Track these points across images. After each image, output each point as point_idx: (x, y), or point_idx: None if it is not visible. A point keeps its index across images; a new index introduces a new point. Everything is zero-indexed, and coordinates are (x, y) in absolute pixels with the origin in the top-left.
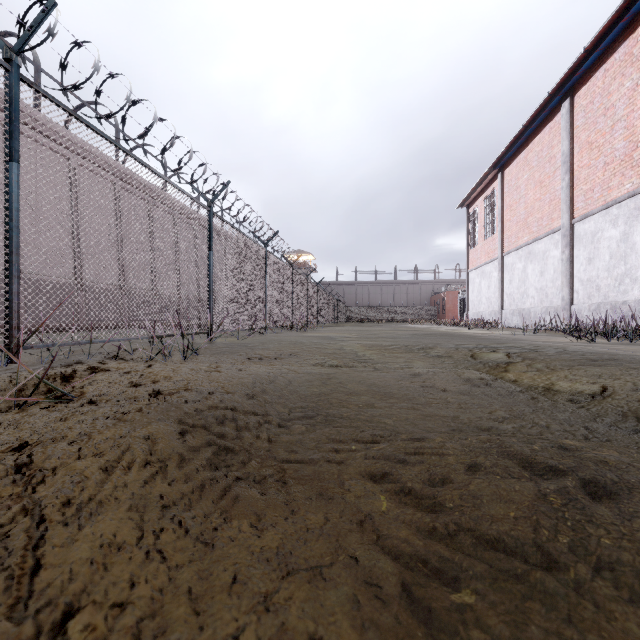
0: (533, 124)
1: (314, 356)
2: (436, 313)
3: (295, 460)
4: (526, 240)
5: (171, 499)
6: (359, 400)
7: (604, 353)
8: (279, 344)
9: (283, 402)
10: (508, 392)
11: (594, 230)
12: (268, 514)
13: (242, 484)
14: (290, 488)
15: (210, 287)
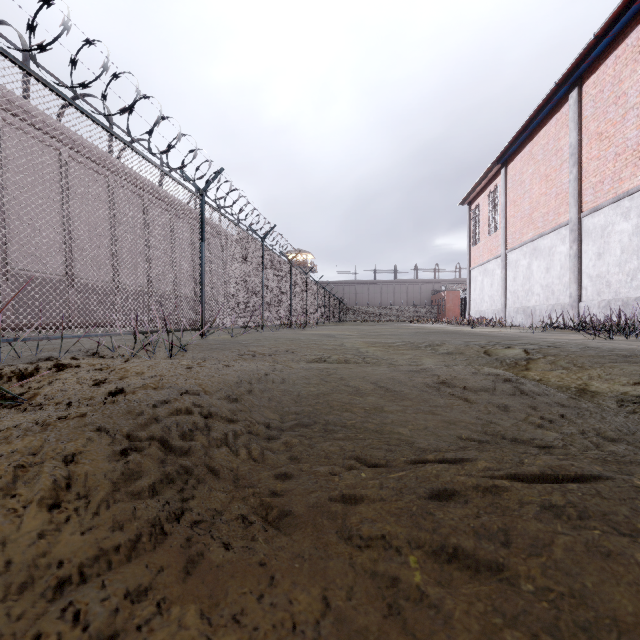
0: (539, 116)
1: (312, 353)
2: (436, 312)
3: (282, 489)
4: (531, 236)
5: (77, 567)
6: (365, 403)
7: (634, 349)
8: (275, 341)
9: (273, 405)
10: (541, 393)
11: (604, 224)
12: (231, 593)
13: (200, 532)
14: (271, 539)
15: (202, 281)
